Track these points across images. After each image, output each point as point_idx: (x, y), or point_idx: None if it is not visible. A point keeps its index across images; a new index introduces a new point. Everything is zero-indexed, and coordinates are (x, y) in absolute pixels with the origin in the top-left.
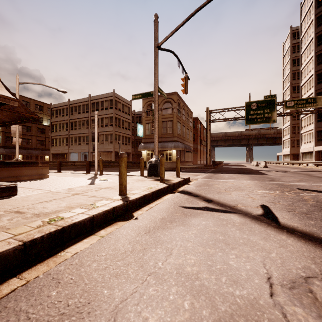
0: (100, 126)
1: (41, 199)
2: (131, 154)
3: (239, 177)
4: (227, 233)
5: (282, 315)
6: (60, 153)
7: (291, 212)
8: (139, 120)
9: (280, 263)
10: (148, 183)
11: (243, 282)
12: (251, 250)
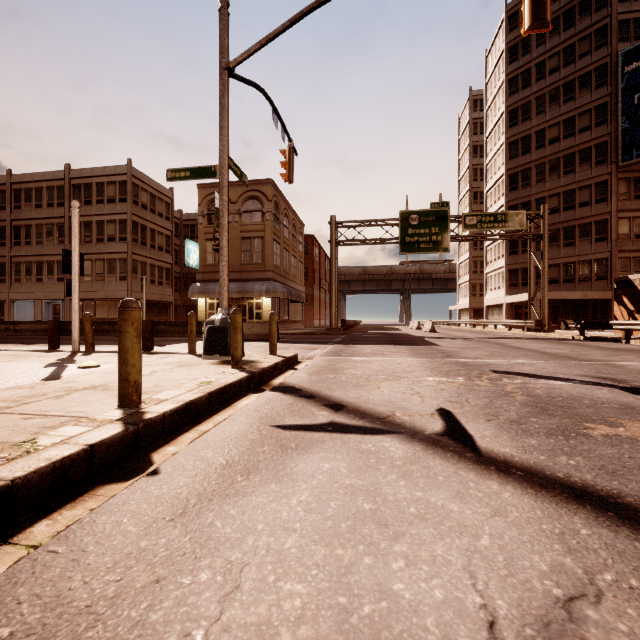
0: (95, 239)
1: None
2: (171, 306)
3: (391, 352)
4: (381, 491)
5: None
6: None
7: (493, 421)
8: (191, 233)
9: (506, 566)
10: (204, 372)
11: None
12: (438, 536)
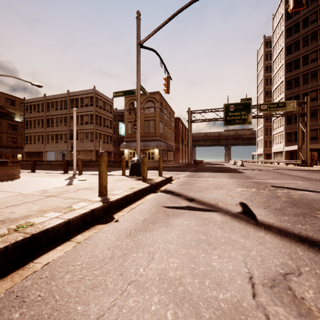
0: (79, 123)
1: (8, 203)
2: (112, 153)
3: (218, 176)
4: (209, 233)
5: (265, 317)
6: (35, 152)
7: (267, 208)
8: (121, 118)
9: (261, 261)
10: (130, 183)
11: (226, 284)
12: (233, 249)
